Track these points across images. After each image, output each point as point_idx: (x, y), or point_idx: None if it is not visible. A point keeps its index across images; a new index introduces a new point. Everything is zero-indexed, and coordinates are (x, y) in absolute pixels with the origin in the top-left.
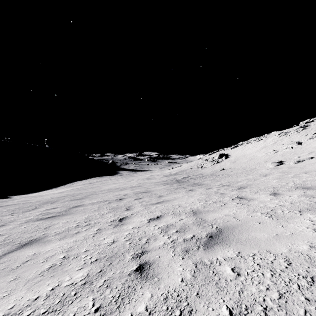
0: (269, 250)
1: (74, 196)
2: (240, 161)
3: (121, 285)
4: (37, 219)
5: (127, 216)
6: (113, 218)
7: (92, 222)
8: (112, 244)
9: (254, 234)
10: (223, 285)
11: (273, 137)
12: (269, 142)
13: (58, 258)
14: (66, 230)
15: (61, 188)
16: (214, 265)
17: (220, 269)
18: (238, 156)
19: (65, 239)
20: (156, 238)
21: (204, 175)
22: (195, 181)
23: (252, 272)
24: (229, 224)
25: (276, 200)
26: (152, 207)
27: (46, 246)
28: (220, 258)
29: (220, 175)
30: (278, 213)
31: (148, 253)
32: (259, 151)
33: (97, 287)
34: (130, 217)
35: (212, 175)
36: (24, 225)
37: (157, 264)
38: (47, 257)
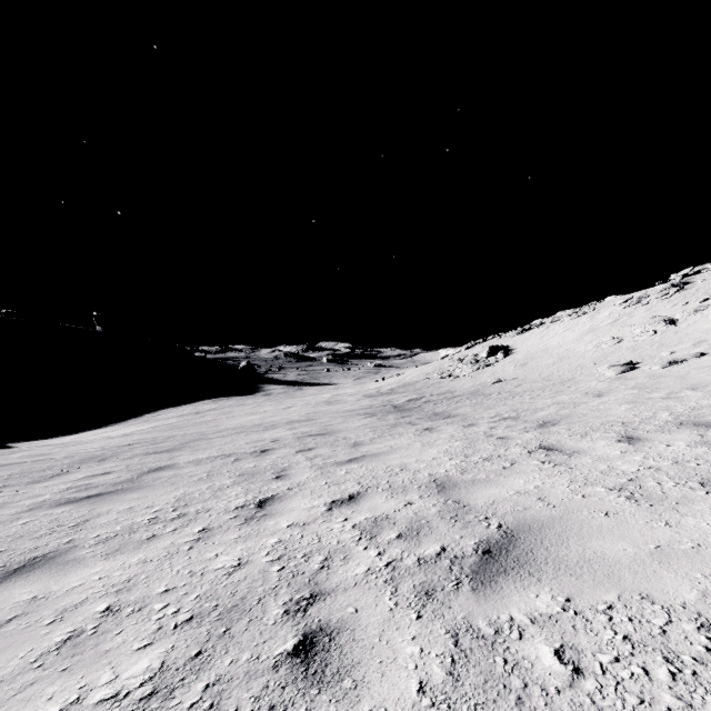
0: (649, 594)
1: (155, 443)
2: (537, 363)
3: (250, 701)
4: (60, 501)
5: (276, 493)
6: (243, 499)
7: (191, 509)
8: (236, 572)
9: (597, 545)
10: (540, 708)
11: (611, 307)
12: (603, 321)
13: (91, 612)
14: (126, 530)
15: (129, 424)
16: (505, 639)
17: (523, 652)
18: (532, 352)
19: (120, 557)
20: (347, 556)
21: (457, 393)
22: (437, 408)
23: (615, 665)
24: (530, 518)
25: (636, 455)
26: (339, 471)
27: (68, 576)
28: (520, 617)
29: (494, 394)
30: (648, 487)
31: (328, 599)
32: (580, 341)
33: (183, 709)
34: (283, 498)
35: (475, 394)
36: (26, 517)
37: (350, 635)
38: (63, 610)
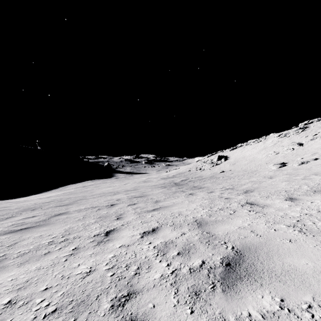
0: None
1: (61, 201)
2: (240, 163)
3: None
4: (6, 232)
5: (116, 227)
6: (98, 231)
7: (71, 236)
8: (87, 276)
9: (290, 260)
10: None
11: (273, 138)
12: (269, 144)
13: None
14: (35, 249)
15: (52, 192)
16: None
17: None
18: (237, 158)
19: (27, 265)
20: (150, 266)
21: (203, 177)
22: (195, 184)
23: None
24: (248, 243)
25: (297, 207)
26: (148, 215)
27: None
28: (255, 313)
29: (221, 177)
30: (308, 225)
31: (137, 297)
32: (259, 153)
33: None
34: (119, 230)
35: (212, 177)
36: None
37: None
38: None
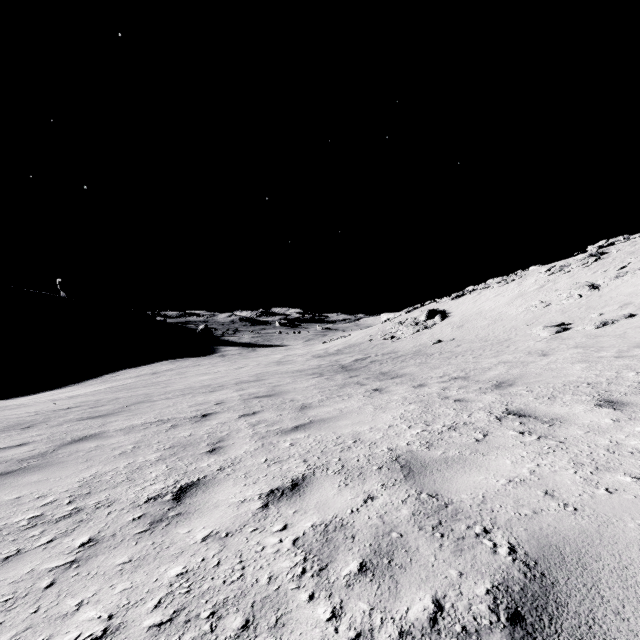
0: None
1: (95, 407)
2: (472, 325)
3: None
4: None
5: (204, 475)
6: (160, 485)
7: (92, 501)
8: None
9: None
10: None
11: (537, 275)
12: (530, 287)
13: None
14: None
15: (88, 385)
16: None
17: None
18: (467, 315)
19: None
20: (281, 617)
21: (400, 353)
22: (384, 368)
23: None
24: (551, 533)
25: (636, 425)
26: (282, 443)
27: None
28: None
29: (437, 354)
30: None
31: None
32: (510, 305)
33: None
34: (210, 484)
35: (418, 354)
36: None
37: None
38: None
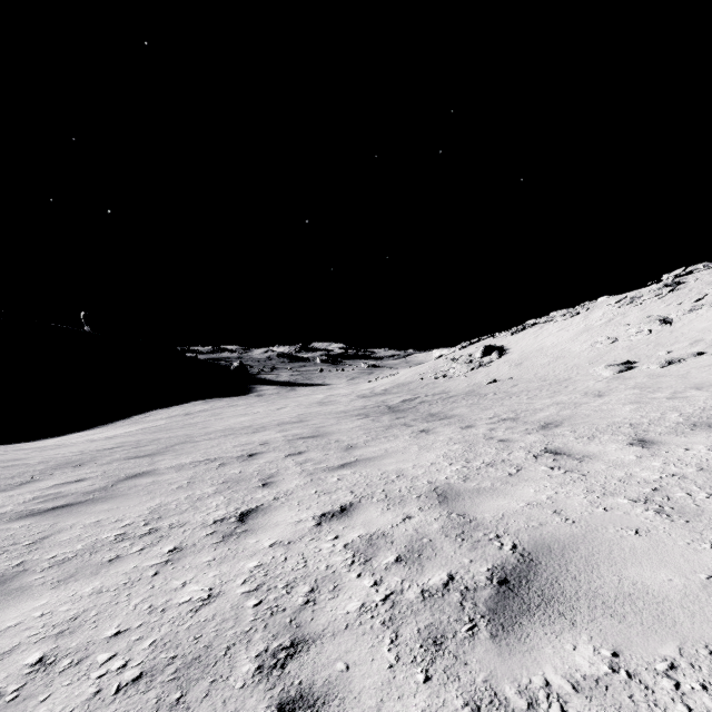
0: None
1: (138, 447)
2: (532, 363)
3: None
4: (21, 514)
5: (261, 503)
6: (223, 511)
7: (165, 523)
8: (204, 607)
9: (635, 573)
10: None
11: (605, 307)
12: (597, 320)
13: (18, 665)
14: (88, 550)
15: (117, 426)
16: None
17: None
18: (526, 352)
19: (72, 585)
20: (337, 586)
21: (452, 394)
22: (433, 409)
23: None
24: (548, 537)
25: (654, 460)
26: (330, 478)
27: (6, 611)
28: (558, 680)
29: (490, 395)
30: (677, 498)
31: (312, 649)
32: (574, 340)
33: None
34: (268, 510)
35: (471, 395)
36: None
37: (339, 708)
38: None
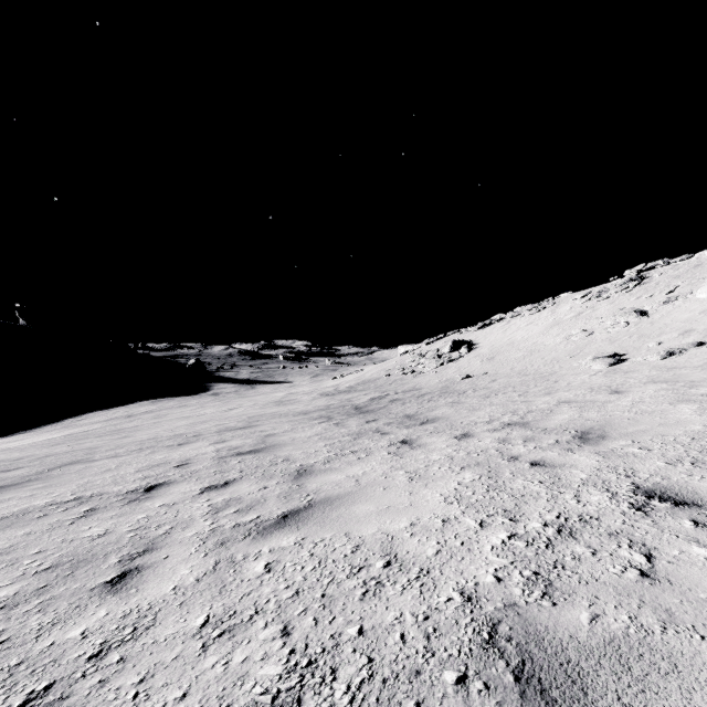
0: None
1: (2, 471)
2: (505, 357)
3: None
4: None
5: (49, 681)
6: None
7: None
8: None
9: None
10: None
11: (572, 302)
12: (566, 314)
13: None
14: None
15: (43, 431)
16: None
17: None
18: (497, 346)
19: None
20: None
21: (425, 390)
22: (408, 409)
23: None
24: None
25: None
26: (252, 562)
27: None
28: None
29: (470, 391)
30: None
31: None
32: (546, 334)
33: None
34: None
35: (446, 391)
36: None
37: None
38: None
